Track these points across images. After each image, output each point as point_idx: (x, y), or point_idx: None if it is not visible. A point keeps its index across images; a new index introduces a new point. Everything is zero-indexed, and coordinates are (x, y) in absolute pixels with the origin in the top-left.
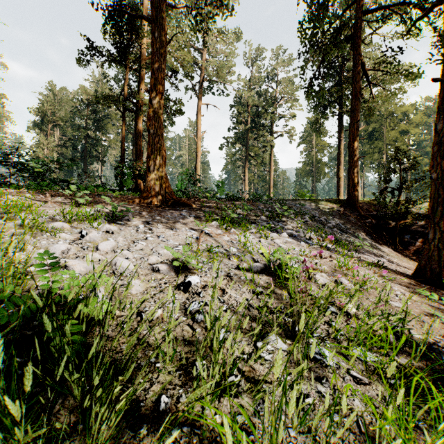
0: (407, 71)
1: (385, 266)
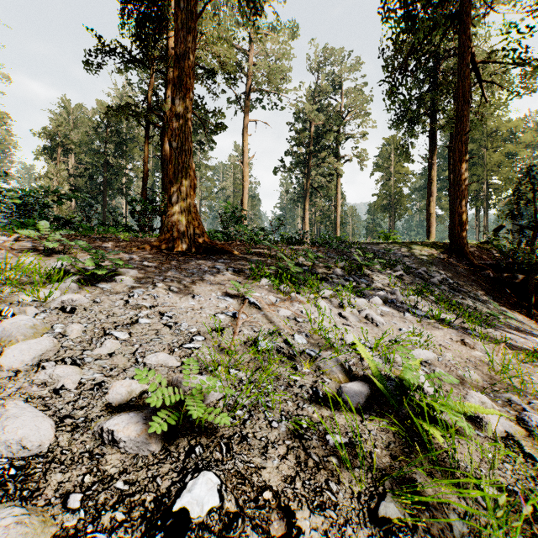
0: (537, 61)
1: None
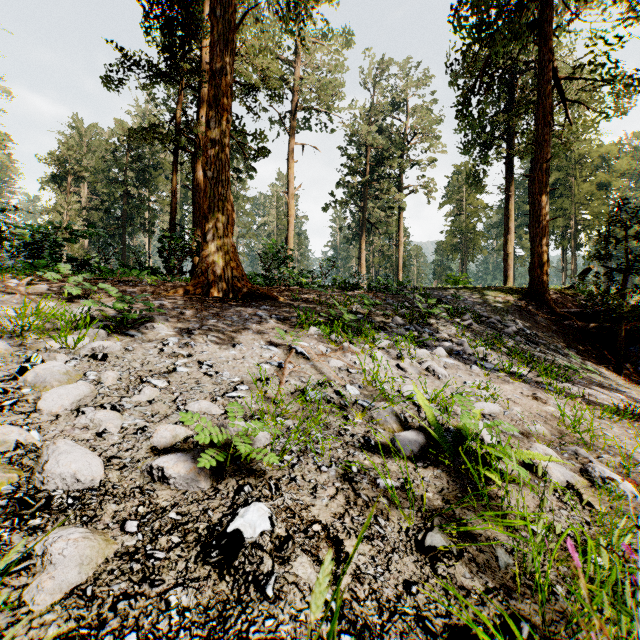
0: (630, 77)
1: (638, 414)
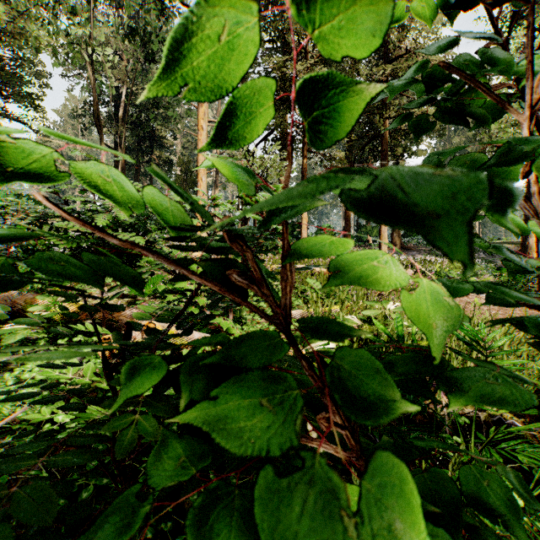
0: None
1: None
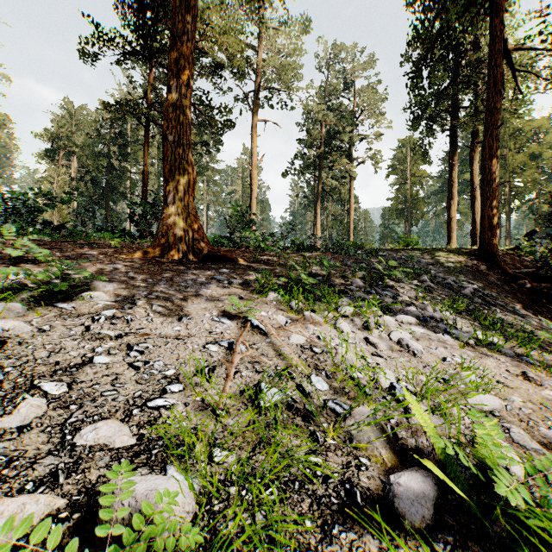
0: None
1: None
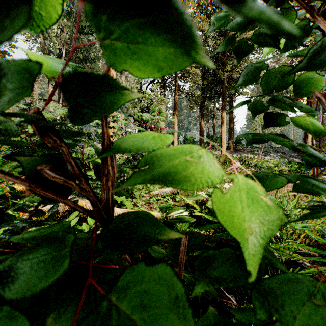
0: None
1: None
